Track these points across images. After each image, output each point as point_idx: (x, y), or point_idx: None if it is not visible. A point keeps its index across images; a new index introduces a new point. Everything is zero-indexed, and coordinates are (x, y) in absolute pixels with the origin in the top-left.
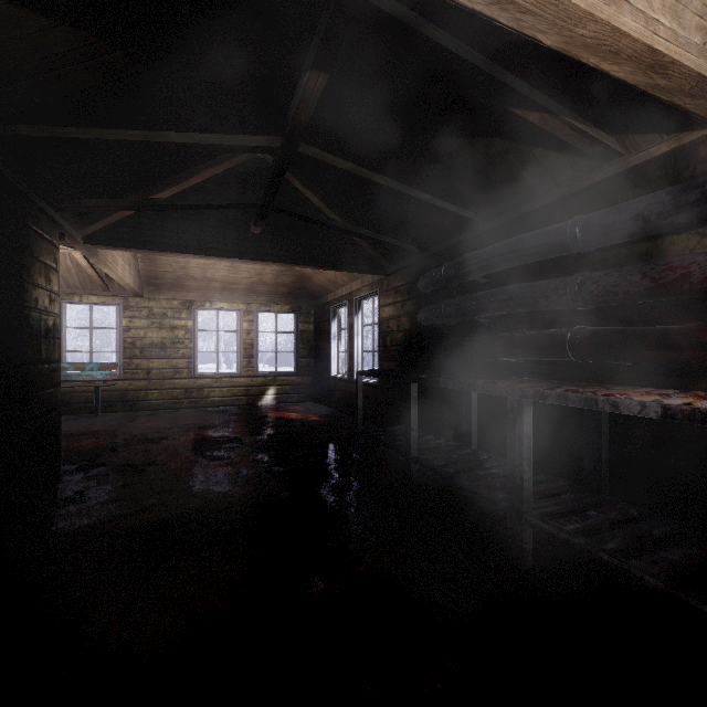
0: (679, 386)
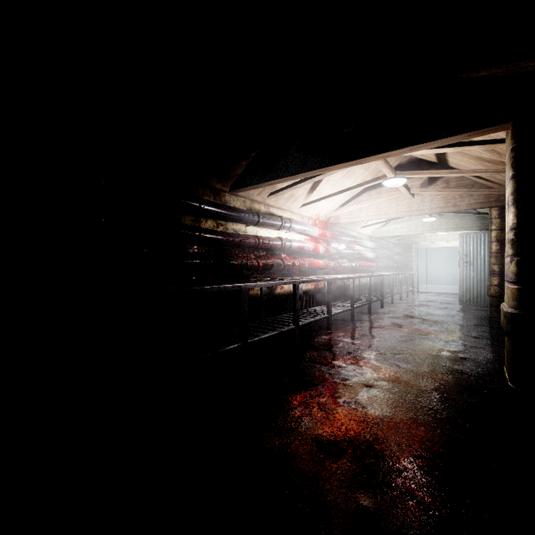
0: (216, 280)
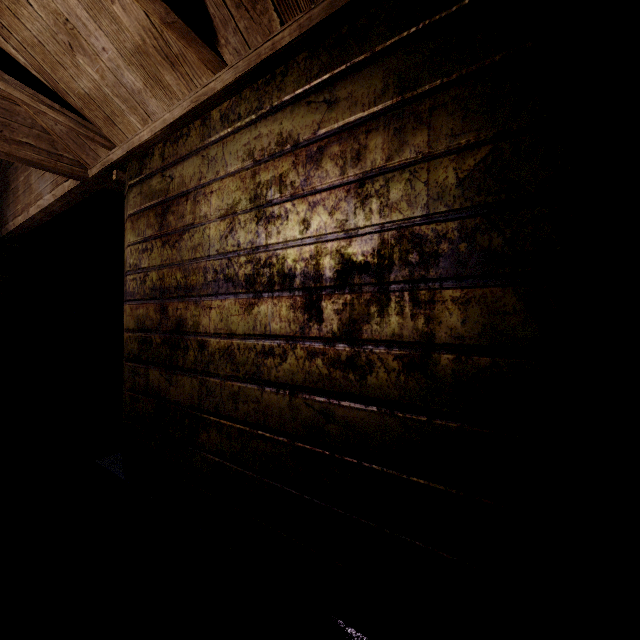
0: None
